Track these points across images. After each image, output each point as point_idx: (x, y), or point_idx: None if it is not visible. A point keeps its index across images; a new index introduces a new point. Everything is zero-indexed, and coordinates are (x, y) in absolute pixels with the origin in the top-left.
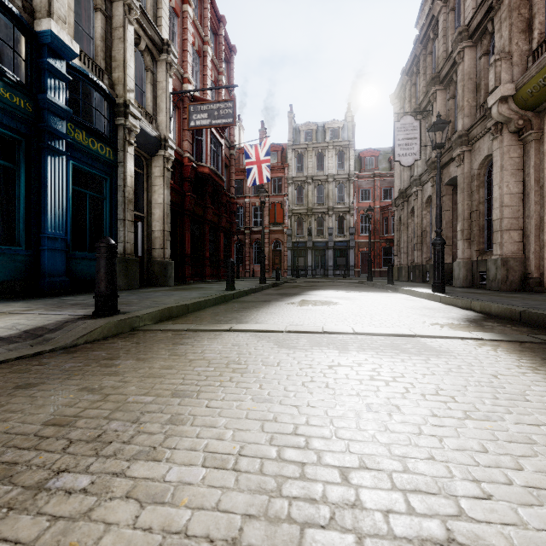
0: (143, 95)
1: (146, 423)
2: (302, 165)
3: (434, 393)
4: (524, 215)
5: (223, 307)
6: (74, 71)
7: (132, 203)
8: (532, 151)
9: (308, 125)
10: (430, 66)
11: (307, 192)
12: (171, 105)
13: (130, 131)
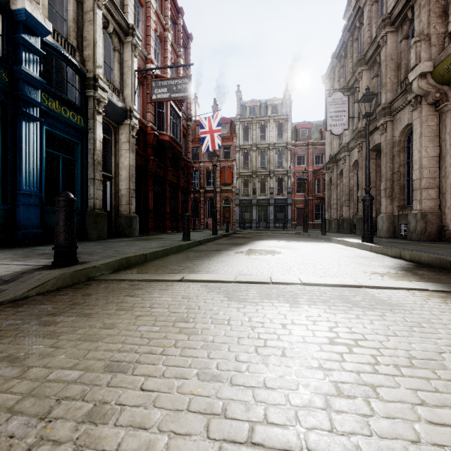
0: (111, 71)
1: (57, 420)
2: (248, 136)
3: (409, 365)
4: (440, 175)
5: (179, 256)
6: (48, 47)
7: (101, 164)
8: (448, 120)
9: (253, 102)
10: (356, 50)
11: (252, 158)
12: (135, 81)
13: (99, 102)
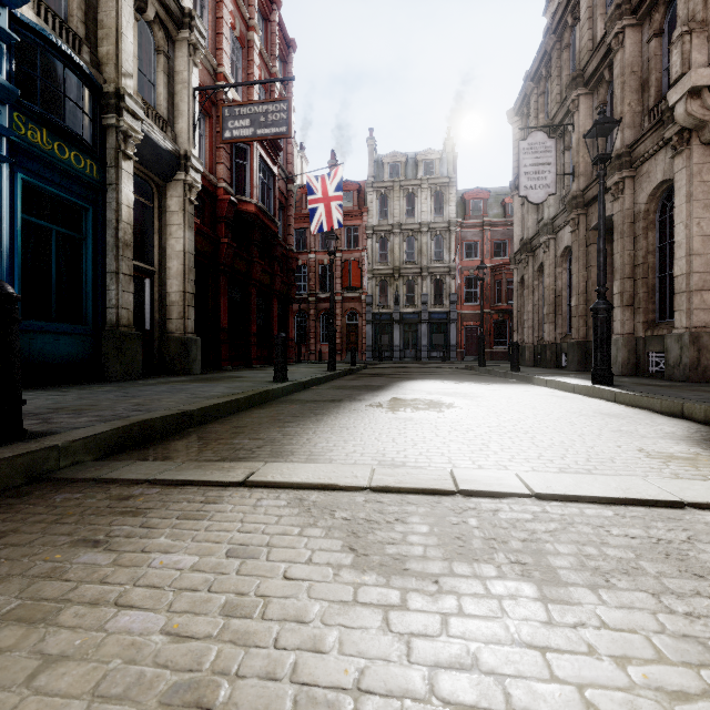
0: (153, 89)
1: None
2: (386, 210)
3: None
4: None
5: (260, 413)
6: (26, 30)
7: (131, 248)
8: None
9: (394, 156)
10: (567, 64)
11: (393, 246)
12: (195, 107)
13: (127, 137)
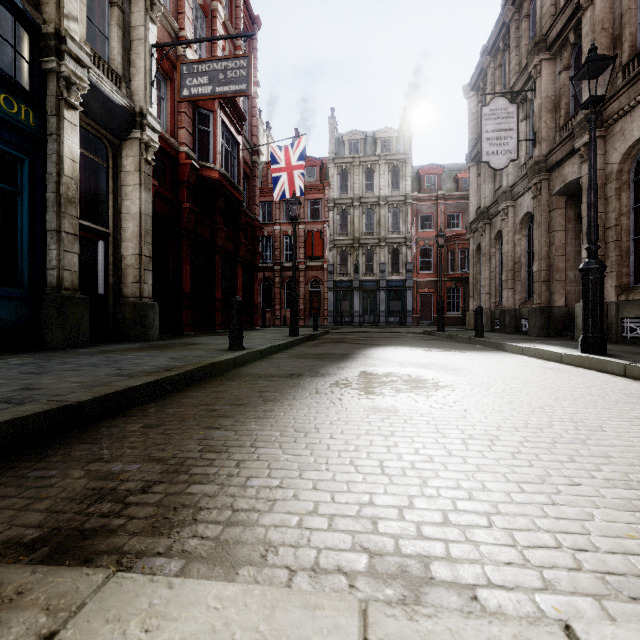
0: (106, 42)
1: None
2: (346, 185)
3: None
4: None
5: (193, 398)
6: None
7: (75, 205)
8: None
9: (354, 134)
10: (526, 34)
11: (353, 218)
12: (152, 64)
13: (70, 84)
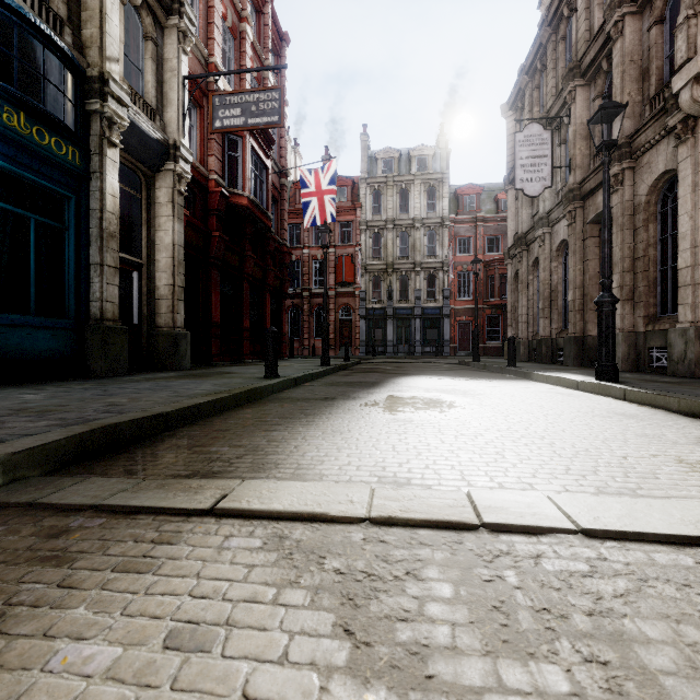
0: (141, 76)
1: None
2: (380, 206)
3: None
4: None
5: (246, 414)
6: (1, 6)
7: (116, 239)
8: None
9: (388, 152)
10: (563, 56)
11: (386, 241)
12: (185, 95)
13: (112, 124)
